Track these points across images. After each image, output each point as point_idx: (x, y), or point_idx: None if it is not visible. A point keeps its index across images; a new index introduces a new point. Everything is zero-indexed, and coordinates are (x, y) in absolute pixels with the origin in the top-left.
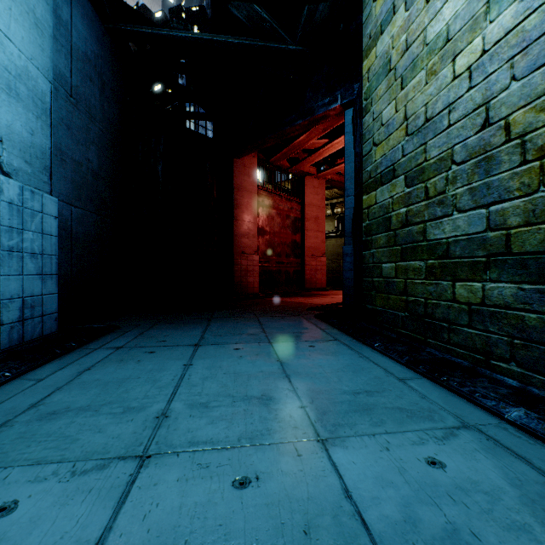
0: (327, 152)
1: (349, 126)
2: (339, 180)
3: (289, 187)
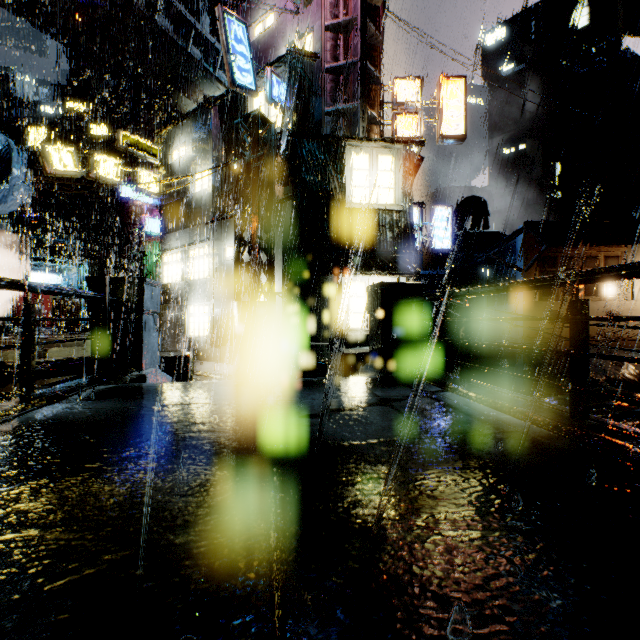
0: None
1: None
2: None
3: None
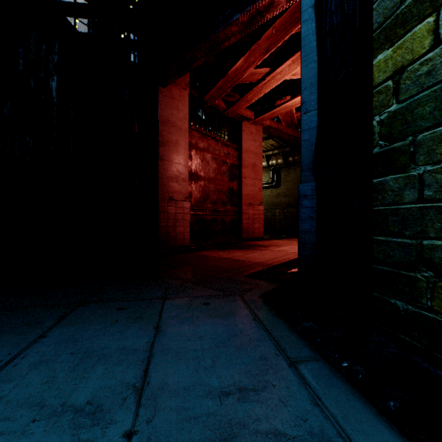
0: (267, 86)
1: (308, 10)
2: (276, 128)
3: (227, 138)
